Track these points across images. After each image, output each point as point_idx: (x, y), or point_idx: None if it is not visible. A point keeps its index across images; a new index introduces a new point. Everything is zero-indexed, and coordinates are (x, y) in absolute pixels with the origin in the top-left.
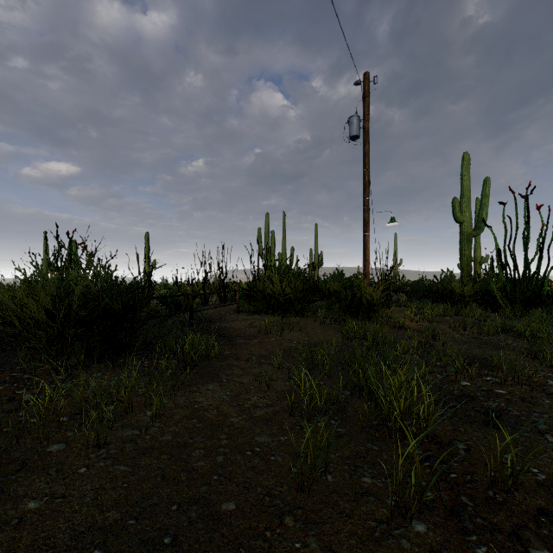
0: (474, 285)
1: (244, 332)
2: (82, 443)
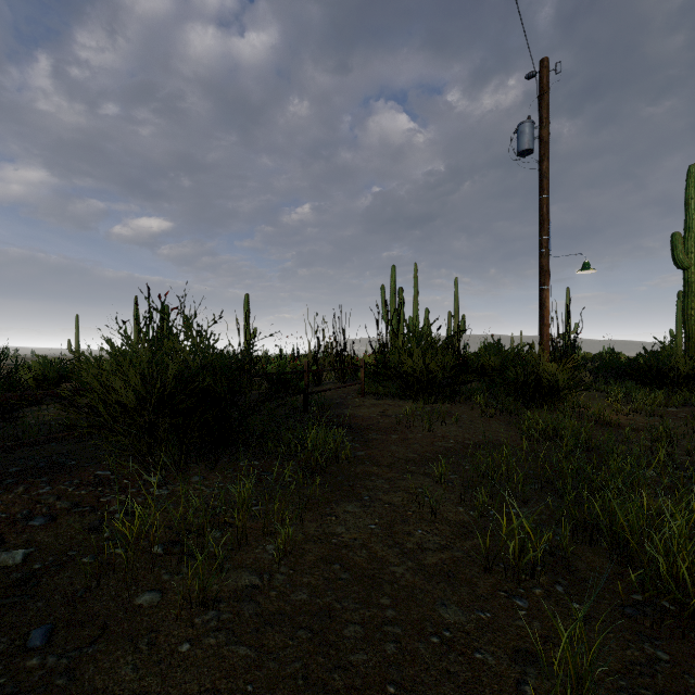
0: None
1: (377, 423)
2: (182, 595)
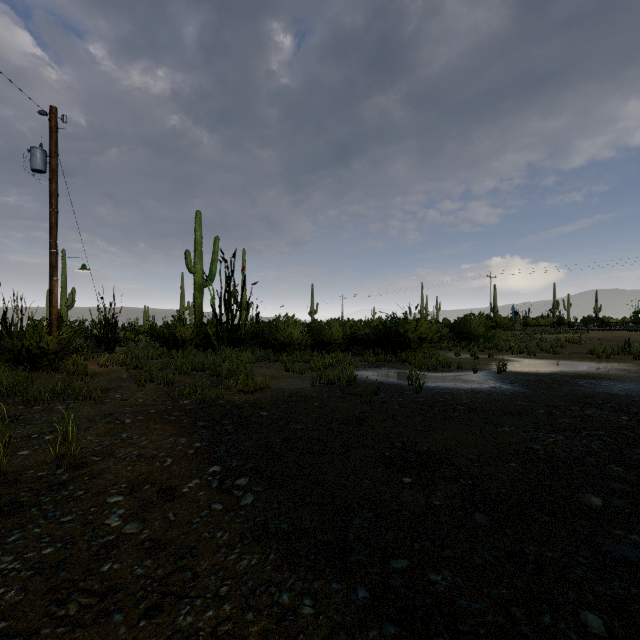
0: (200, 330)
1: None
2: None
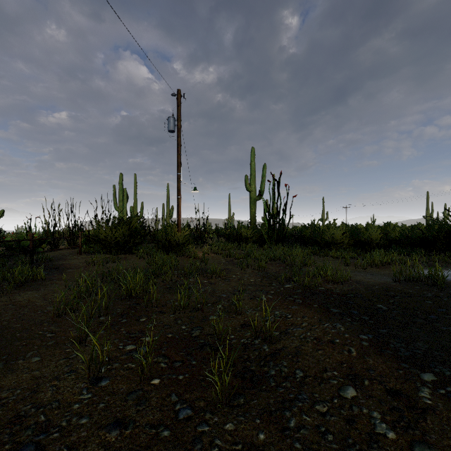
0: (255, 231)
1: (77, 265)
2: None
